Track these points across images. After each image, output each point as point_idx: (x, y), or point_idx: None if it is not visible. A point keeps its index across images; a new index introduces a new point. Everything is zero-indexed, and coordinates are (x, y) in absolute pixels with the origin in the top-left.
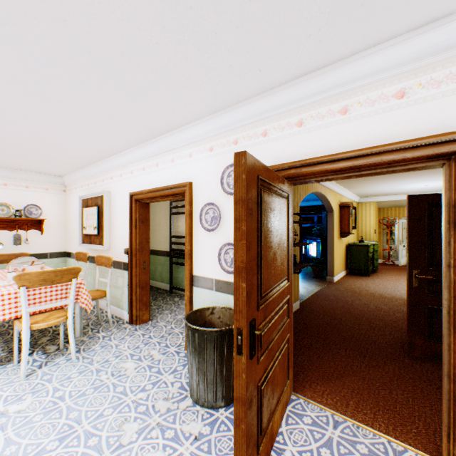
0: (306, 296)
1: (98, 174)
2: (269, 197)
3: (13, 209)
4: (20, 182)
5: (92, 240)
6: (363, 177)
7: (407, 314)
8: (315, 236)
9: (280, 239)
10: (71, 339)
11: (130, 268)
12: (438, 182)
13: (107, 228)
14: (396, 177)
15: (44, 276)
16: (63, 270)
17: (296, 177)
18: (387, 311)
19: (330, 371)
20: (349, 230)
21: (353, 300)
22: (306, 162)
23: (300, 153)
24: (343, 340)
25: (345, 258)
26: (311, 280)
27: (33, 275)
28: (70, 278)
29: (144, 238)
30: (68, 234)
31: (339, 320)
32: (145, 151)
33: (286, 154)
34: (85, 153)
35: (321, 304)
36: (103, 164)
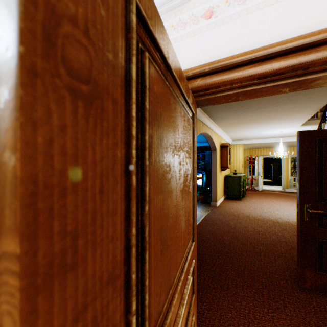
0: (197, 222)
1: None
2: (166, 92)
3: None
4: None
5: None
6: (299, 89)
7: (299, 247)
8: (201, 169)
9: (184, 182)
10: None
11: None
12: (290, 129)
13: None
14: (264, 124)
15: None
16: None
17: (204, 90)
18: (264, 233)
19: (235, 326)
20: (227, 165)
21: (235, 223)
22: (221, 63)
23: (209, 56)
24: (238, 274)
25: (223, 187)
26: (199, 205)
27: None
28: None
29: None
30: None
31: (229, 247)
32: None
33: (190, 59)
34: None
35: (211, 230)
36: None
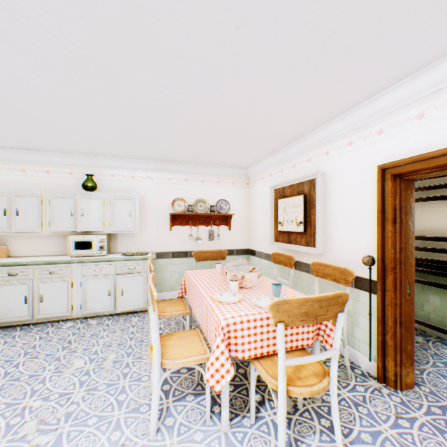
0: None
1: (300, 153)
2: None
3: (208, 204)
4: (212, 178)
5: (292, 239)
6: None
7: None
8: None
9: None
10: (335, 419)
11: (380, 291)
12: None
13: (319, 223)
14: None
15: (305, 307)
16: (327, 297)
17: None
18: None
19: None
20: None
21: None
22: None
23: None
24: None
25: None
26: None
27: (292, 304)
28: (334, 312)
29: (406, 241)
30: (250, 230)
31: None
32: (433, 78)
33: None
34: (298, 121)
35: None
36: (312, 137)
